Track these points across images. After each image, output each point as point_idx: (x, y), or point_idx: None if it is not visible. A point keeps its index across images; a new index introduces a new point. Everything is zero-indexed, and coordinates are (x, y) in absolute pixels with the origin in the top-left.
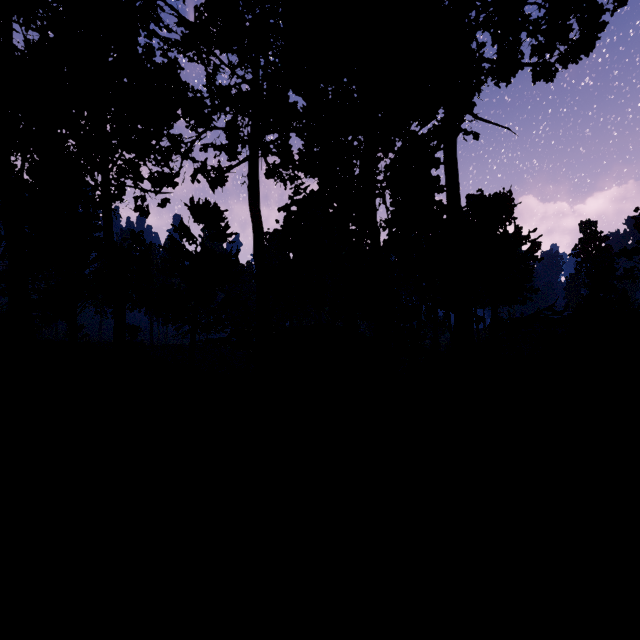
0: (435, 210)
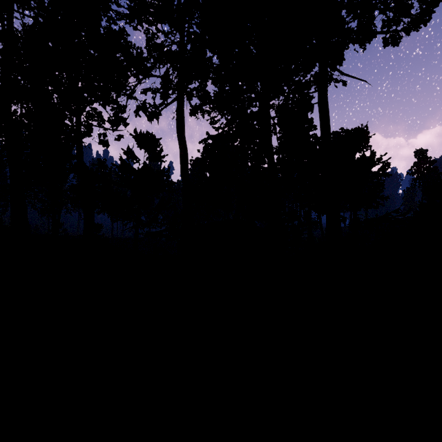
0: (311, 141)
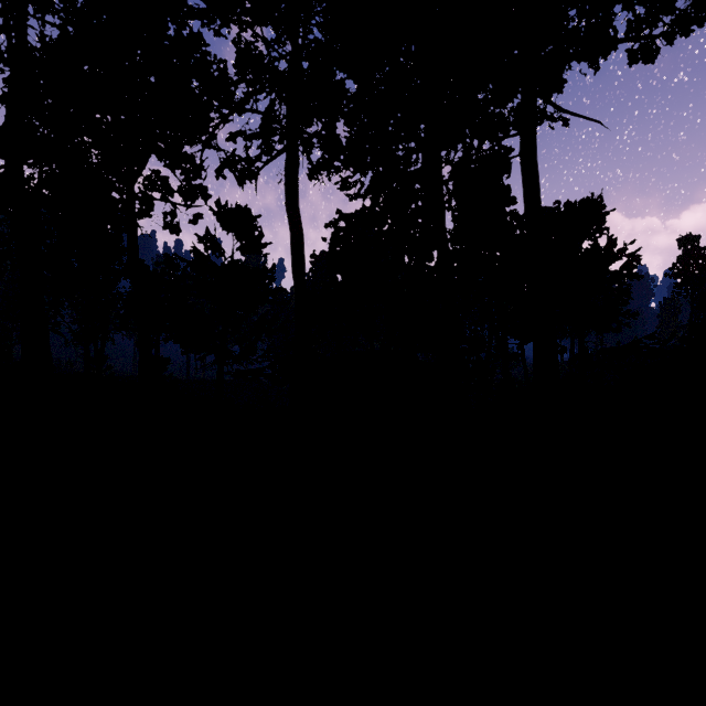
0: (508, 222)
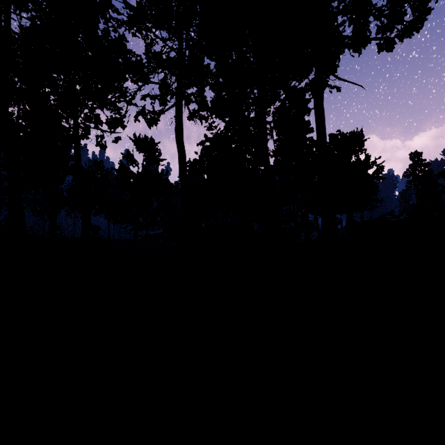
0: (308, 144)
